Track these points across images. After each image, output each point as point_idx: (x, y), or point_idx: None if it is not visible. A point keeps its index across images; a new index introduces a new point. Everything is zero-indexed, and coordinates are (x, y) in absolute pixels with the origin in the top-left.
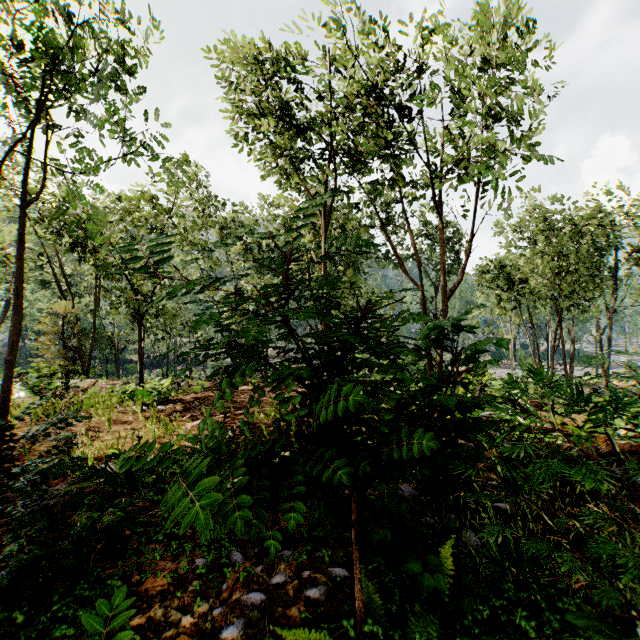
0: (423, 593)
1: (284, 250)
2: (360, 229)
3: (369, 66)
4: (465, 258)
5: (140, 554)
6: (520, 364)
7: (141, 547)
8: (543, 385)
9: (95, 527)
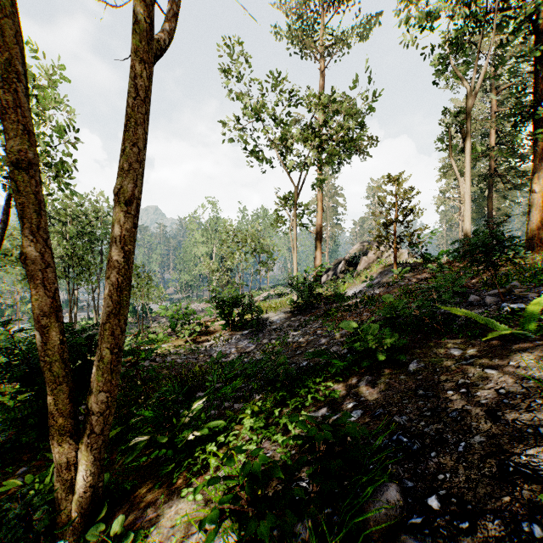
0: None
1: None
2: None
3: None
4: (0, 244)
5: None
6: (31, 321)
7: None
8: None
9: None
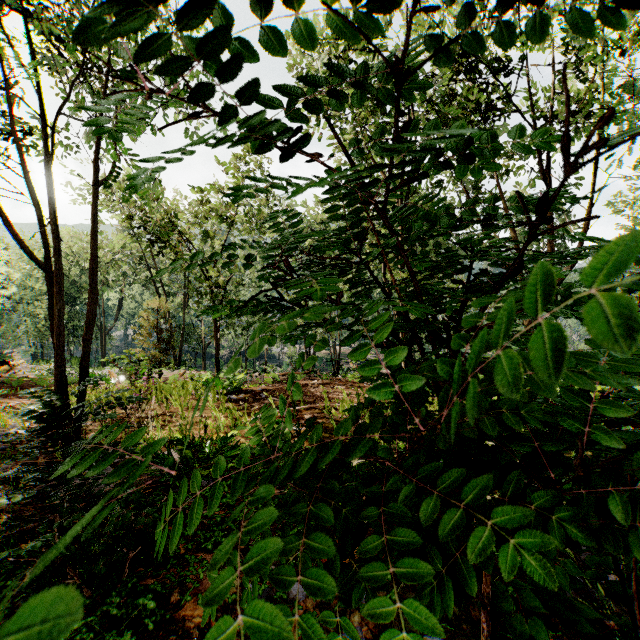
0: None
1: None
2: None
3: (454, 22)
4: None
5: (186, 564)
6: None
7: (187, 555)
8: None
9: (132, 527)
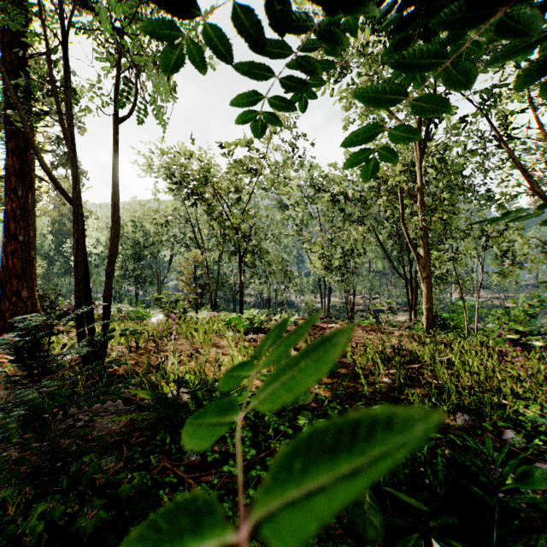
0: None
1: None
2: (466, 154)
3: None
4: None
5: None
6: None
7: None
8: None
9: None
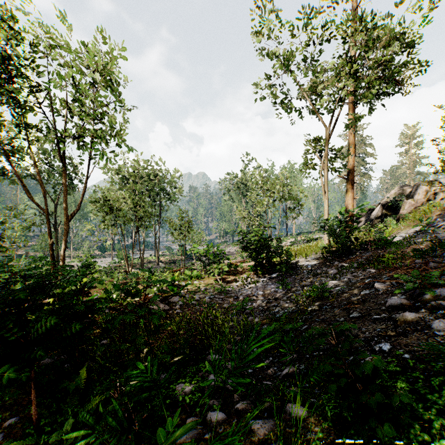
0: (71, 390)
1: (2, 261)
2: None
3: None
4: (82, 194)
5: None
6: (117, 255)
7: None
8: (118, 289)
9: None
